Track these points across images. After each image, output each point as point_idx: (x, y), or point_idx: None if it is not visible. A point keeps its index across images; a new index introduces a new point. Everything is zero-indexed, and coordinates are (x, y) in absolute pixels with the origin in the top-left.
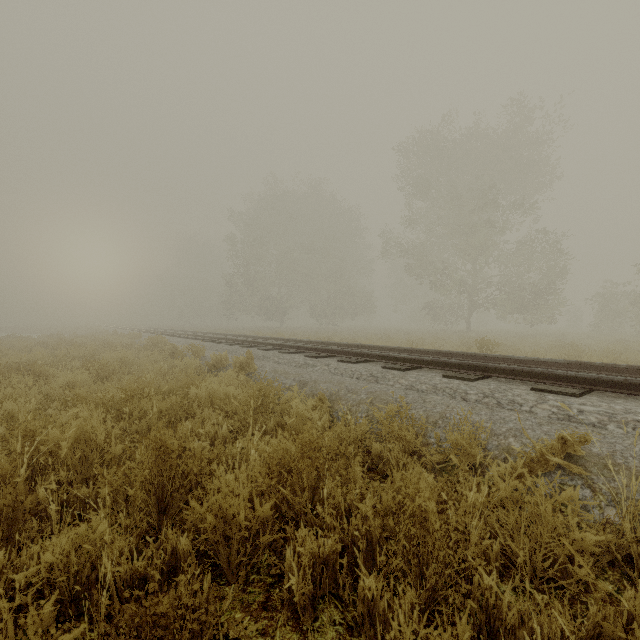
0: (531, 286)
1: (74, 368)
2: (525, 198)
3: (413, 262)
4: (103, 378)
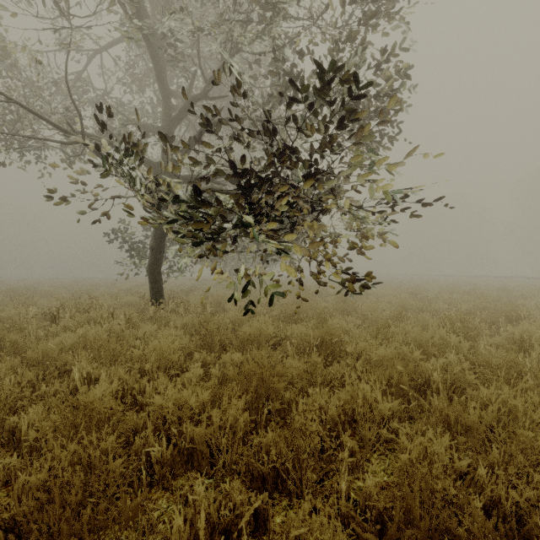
0: None
1: None
2: None
3: None
4: None
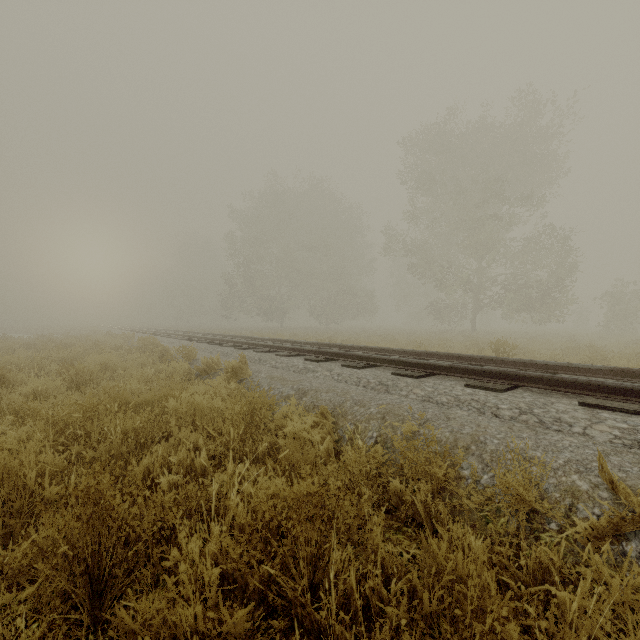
0: (540, 285)
1: (51, 373)
2: (532, 194)
3: (415, 261)
4: (79, 385)
